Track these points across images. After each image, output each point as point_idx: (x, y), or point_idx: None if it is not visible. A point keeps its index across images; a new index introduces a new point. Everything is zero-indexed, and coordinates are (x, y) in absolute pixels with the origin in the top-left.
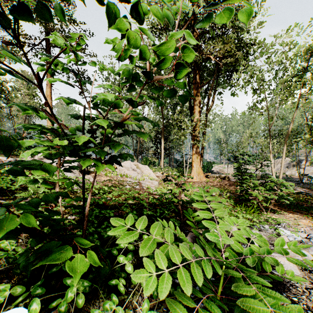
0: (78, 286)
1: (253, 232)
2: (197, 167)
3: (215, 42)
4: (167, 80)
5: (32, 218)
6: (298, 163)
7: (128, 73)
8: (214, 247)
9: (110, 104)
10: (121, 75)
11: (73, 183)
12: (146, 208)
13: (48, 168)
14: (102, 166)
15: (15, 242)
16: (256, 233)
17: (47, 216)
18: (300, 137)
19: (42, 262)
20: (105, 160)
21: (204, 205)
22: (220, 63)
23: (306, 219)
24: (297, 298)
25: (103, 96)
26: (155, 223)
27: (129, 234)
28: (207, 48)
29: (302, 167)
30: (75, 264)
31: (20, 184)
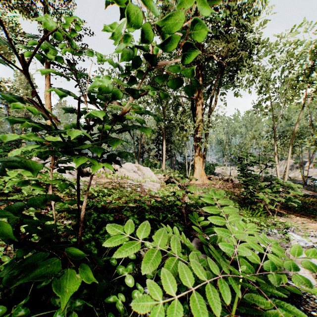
0: (69, 305)
1: (267, 239)
2: (199, 168)
3: (219, 40)
4: (173, 65)
5: (7, 228)
6: (302, 164)
7: (128, 56)
8: (223, 254)
9: (108, 98)
10: (120, 59)
11: (67, 184)
12: (148, 211)
13: (31, 166)
14: (98, 164)
15: (3, 250)
16: (270, 240)
17: (35, 222)
18: (304, 138)
19: (23, 280)
20: (103, 159)
21: (214, 209)
22: (223, 63)
23: (314, 223)
24: (316, 312)
25: (99, 81)
26: (159, 230)
27: (130, 243)
28: (210, 46)
29: (305, 169)
30: (63, 282)
31: (8, 185)
